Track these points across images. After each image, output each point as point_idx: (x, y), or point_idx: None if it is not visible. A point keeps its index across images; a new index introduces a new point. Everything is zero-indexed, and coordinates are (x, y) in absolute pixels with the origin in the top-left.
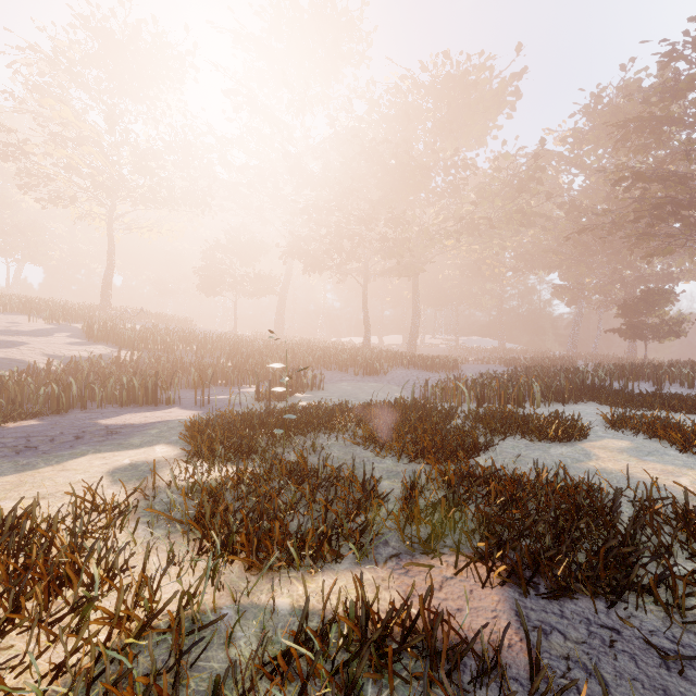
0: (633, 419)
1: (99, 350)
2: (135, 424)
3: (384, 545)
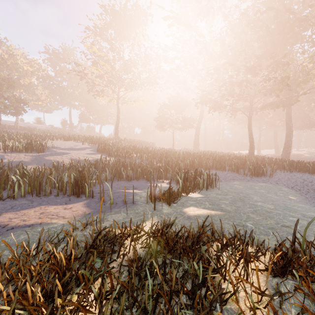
0: None
1: (97, 157)
2: (5, 226)
3: None
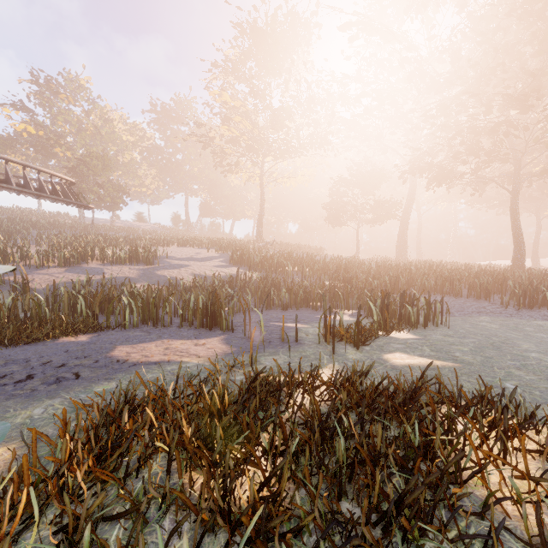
0: None
1: (231, 271)
2: (125, 362)
3: None
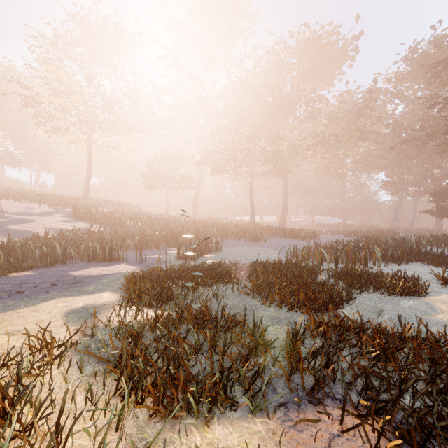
0: None
1: (80, 225)
2: (94, 275)
3: (272, 392)
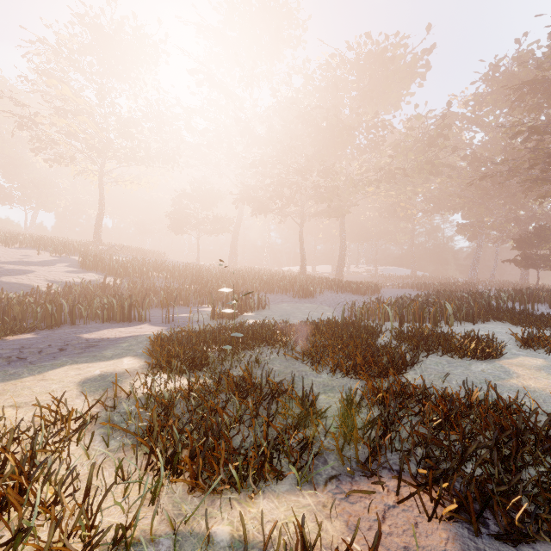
0: (541, 338)
1: (90, 277)
2: (110, 338)
3: (323, 464)
